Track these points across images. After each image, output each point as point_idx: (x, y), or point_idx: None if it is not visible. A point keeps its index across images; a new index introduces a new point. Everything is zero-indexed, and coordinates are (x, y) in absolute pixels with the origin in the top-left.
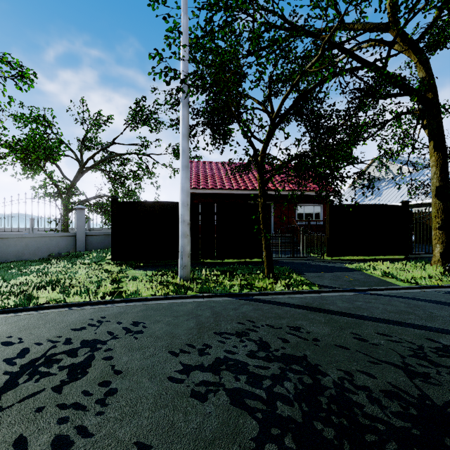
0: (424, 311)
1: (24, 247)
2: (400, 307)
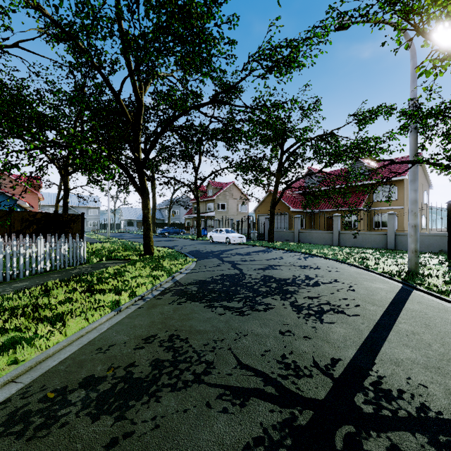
0: None
1: (420, 242)
2: None
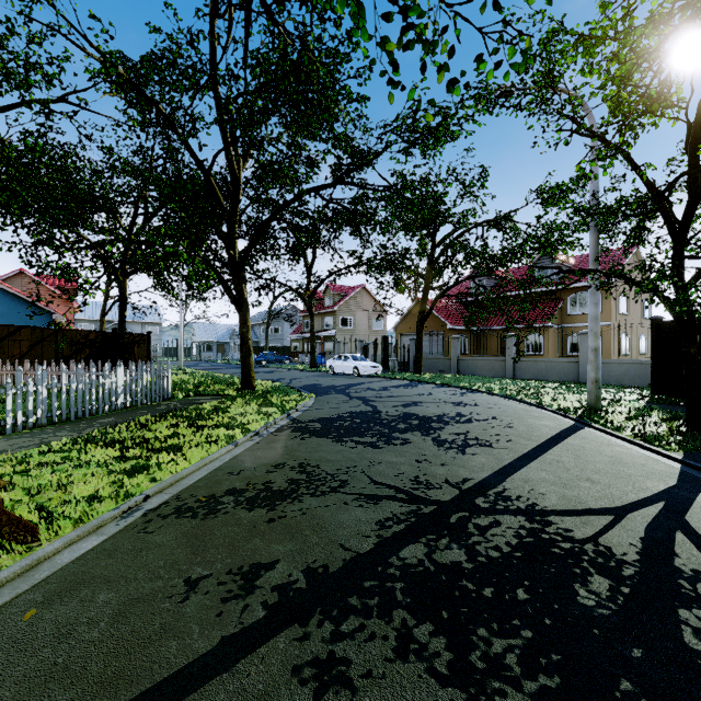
0: (597, 470)
1: (623, 373)
2: (606, 465)
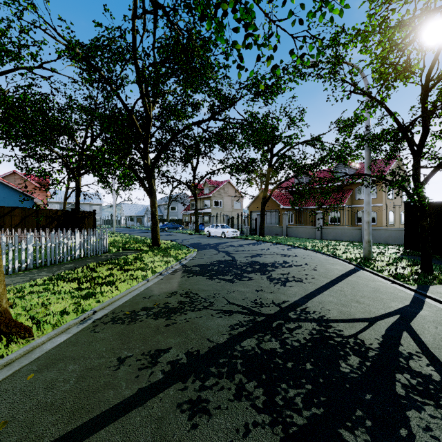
0: (363, 296)
1: (388, 236)
2: (369, 293)
